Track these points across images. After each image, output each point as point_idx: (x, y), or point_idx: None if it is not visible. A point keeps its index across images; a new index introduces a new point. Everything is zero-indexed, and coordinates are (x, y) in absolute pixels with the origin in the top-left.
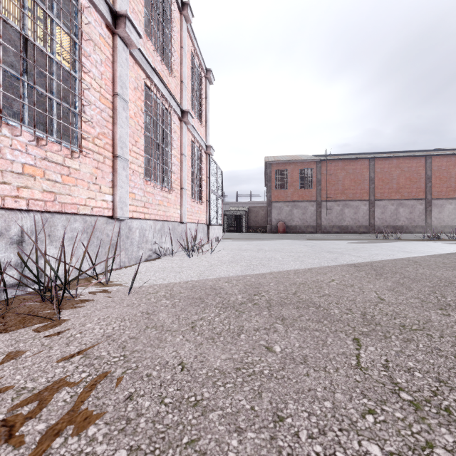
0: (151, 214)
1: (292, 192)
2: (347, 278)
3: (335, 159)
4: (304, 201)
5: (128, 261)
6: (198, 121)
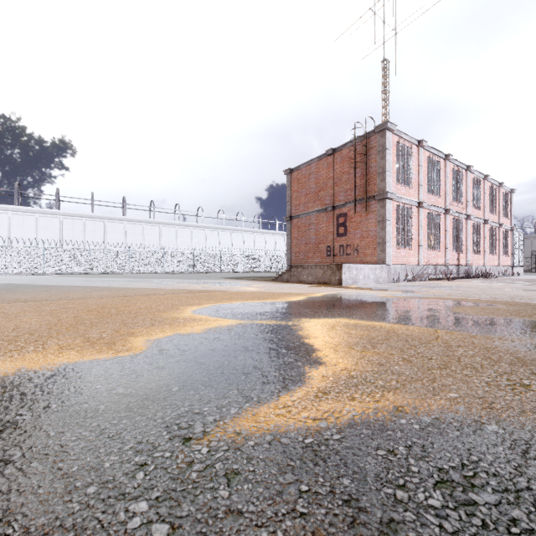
0: (490, 264)
1: None
2: None
3: None
4: None
5: None
6: (506, 219)
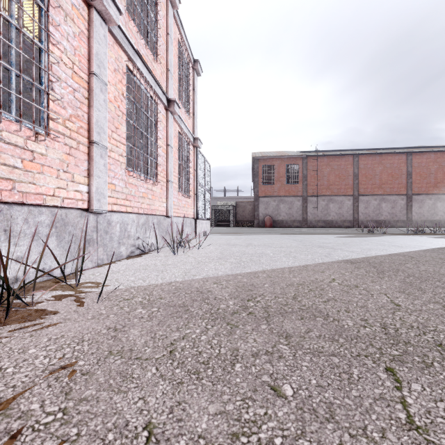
0: (134, 207)
1: (279, 187)
2: (348, 277)
3: (321, 156)
4: (290, 196)
5: (107, 258)
6: (185, 112)
